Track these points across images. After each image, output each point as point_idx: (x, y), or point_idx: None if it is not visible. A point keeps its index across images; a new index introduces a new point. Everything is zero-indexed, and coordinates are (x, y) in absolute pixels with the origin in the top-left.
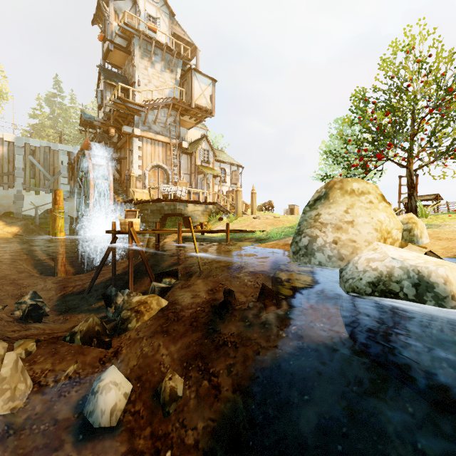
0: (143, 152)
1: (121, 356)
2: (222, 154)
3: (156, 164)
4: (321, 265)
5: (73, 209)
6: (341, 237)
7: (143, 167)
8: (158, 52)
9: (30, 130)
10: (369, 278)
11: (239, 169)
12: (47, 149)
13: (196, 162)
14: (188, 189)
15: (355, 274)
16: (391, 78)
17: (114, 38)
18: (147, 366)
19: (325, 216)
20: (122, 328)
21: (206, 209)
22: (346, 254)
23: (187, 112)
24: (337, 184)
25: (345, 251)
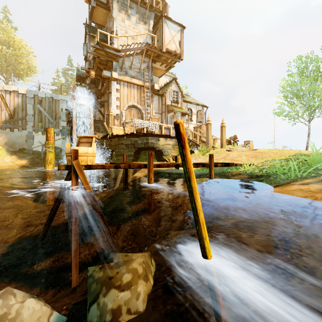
0: (120, 94)
1: None
2: (188, 97)
3: (131, 104)
4: None
5: None
6: None
7: (120, 107)
8: (133, 6)
9: (38, 84)
10: None
11: (203, 109)
12: (50, 99)
13: (166, 102)
14: (160, 124)
15: None
16: None
17: None
18: None
19: None
20: None
21: (176, 143)
22: None
23: (159, 58)
24: None
25: None
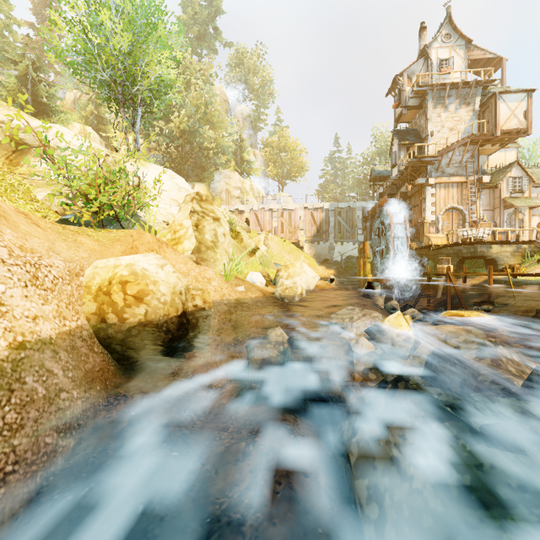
0: (436, 197)
1: None
2: None
3: (450, 206)
4: None
5: None
6: None
7: (436, 212)
8: (452, 93)
9: (338, 196)
10: None
11: None
12: (348, 209)
13: (501, 195)
14: (492, 229)
15: None
16: None
17: (407, 102)
18: None
19: None
20: None
21: (517, 249)
22: None
23: (489, 141)
24: None
25: None
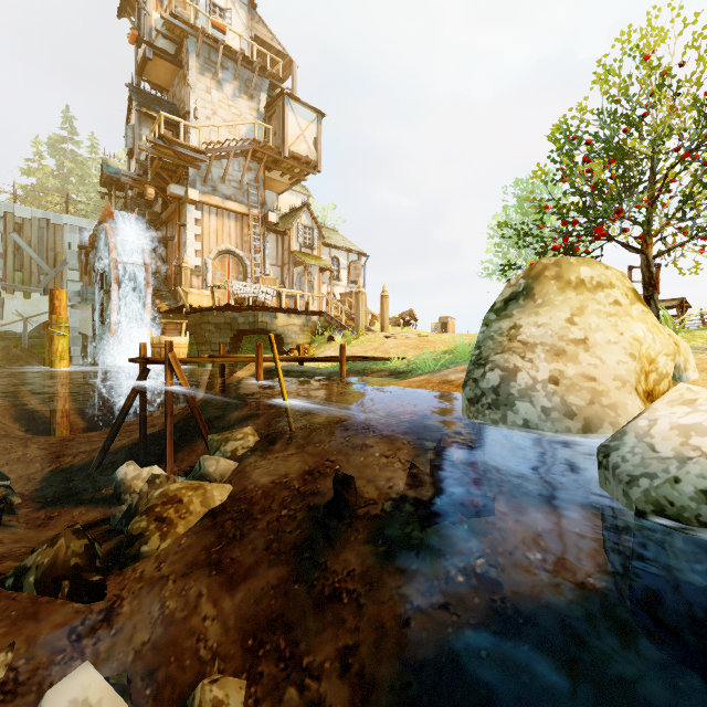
0: (203, 228)
1: (119, 620)
2: (334, 234)
3: (225, 248)
4: (529, 427)
5: (87, 323)
6: (566, 371)
7: (203, 254)
8: (229, 65)
9: (15, 190)
10: (702, 479)
11: (360, 260)
12: (43, 224)
13: (291, 246)
14: (277, 289)
15: (653, 465)
16: (616, 102)
17: (154, 38)
18: (171, 645)
19: (530, 331)
20: (128, 555)
21: (307, 322)
22: (579, 405)
23: (277, 164)
24: (549, 270)
25: (577, 398)
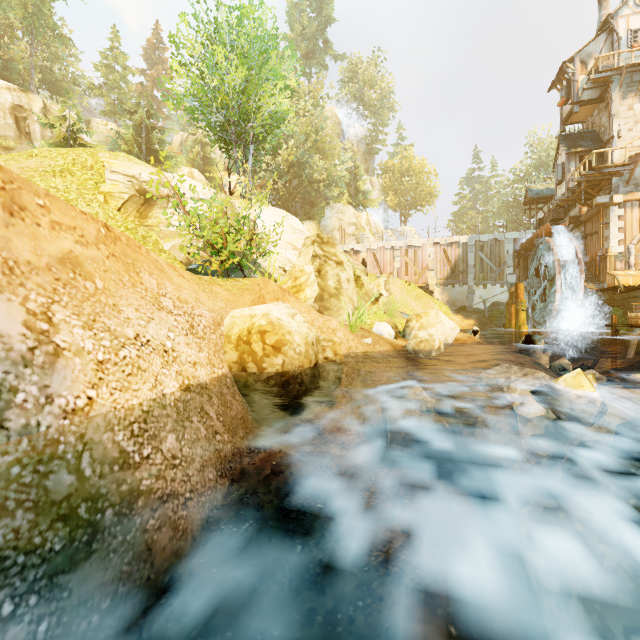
0: (625, 221)
1: None
2: None
3: None
4: None
5: None
6: None
7: (625, 241)
8: None
9: (479, 226)
10: None
11: None
12: (493, 242)
13: None
14: None
15: None
16: None
17: (580, 95)
18: None
19: None
20: None
21: None
22: None
23: None
24: None
25: None
